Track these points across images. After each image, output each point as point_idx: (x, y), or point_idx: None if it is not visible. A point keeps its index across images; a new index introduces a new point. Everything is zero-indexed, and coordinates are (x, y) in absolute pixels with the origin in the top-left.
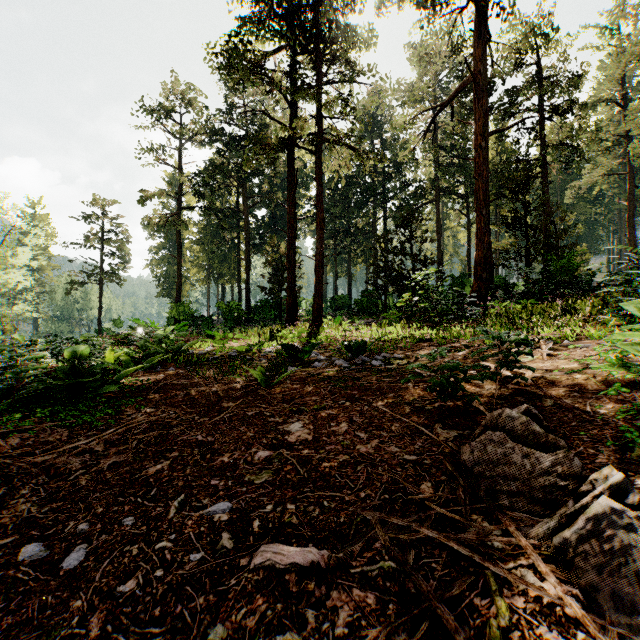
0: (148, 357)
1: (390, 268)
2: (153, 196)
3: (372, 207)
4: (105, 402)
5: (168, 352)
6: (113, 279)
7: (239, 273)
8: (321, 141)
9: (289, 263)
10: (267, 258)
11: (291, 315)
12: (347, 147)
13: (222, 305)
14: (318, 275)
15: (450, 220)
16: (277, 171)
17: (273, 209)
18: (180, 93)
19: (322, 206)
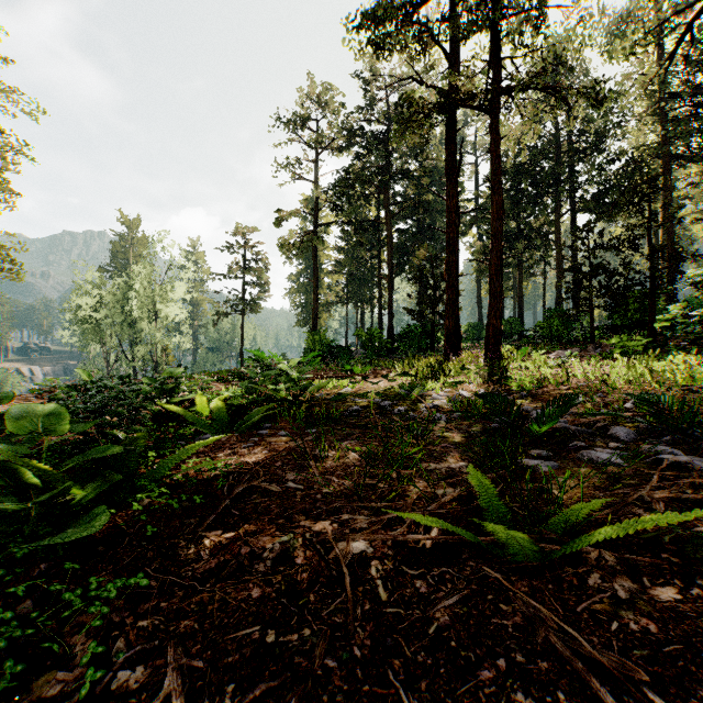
0: (257, 405)
1: (607, 271)
2: (289, 215)
3: (554, 199)
4: (56, 576)
5: (285, 398)
6: (253, 309)
7: (380, 296)
8: (498, 93)
9: (449, 273)
10: (415, 273)
11: (452, 343)
12: (543, 89)
13: (361, 333)
14: (494, 285)
15: (679, 205)
16: (425, 169)
17: (420, 216)
18: (316, 96)
19: (500, 186)
